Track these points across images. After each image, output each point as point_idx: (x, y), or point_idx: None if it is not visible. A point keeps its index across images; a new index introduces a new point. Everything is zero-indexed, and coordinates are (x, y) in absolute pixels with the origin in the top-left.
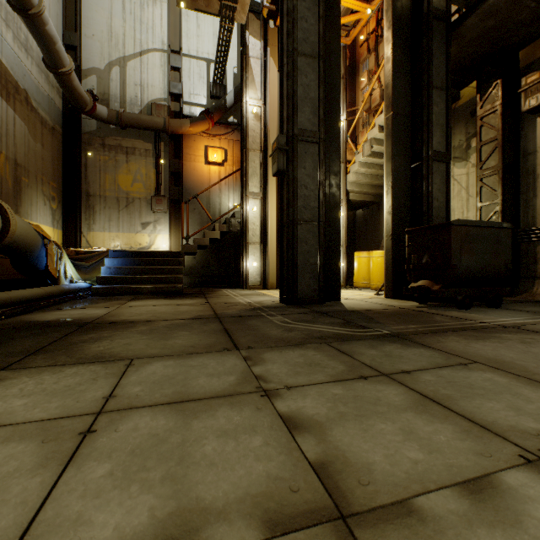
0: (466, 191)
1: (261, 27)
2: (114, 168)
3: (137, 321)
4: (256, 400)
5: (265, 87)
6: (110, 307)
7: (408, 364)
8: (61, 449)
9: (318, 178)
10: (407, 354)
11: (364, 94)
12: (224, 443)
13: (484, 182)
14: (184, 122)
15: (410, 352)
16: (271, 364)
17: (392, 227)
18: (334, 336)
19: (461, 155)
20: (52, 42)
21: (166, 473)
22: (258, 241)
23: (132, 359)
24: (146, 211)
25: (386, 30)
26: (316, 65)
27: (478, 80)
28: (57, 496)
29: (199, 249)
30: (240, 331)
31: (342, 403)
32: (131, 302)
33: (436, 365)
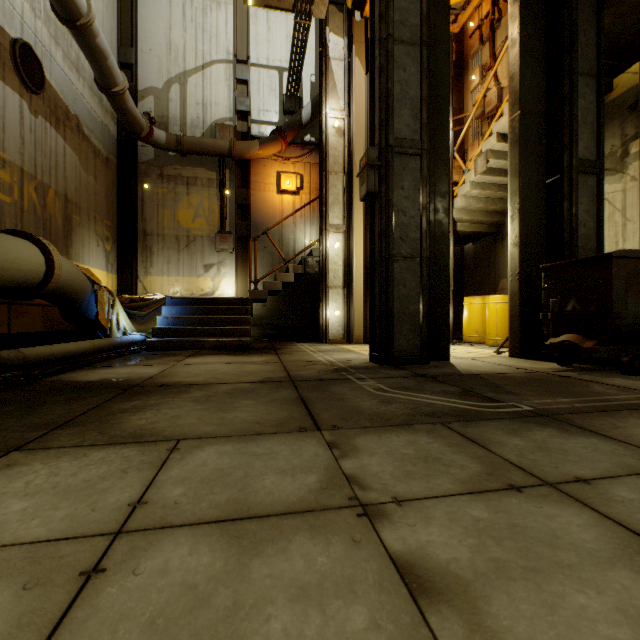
0: (621, 214)
1: (344, 21)
2: (173, 202)
3: (192, 384)
4: (350, 523)
5: (349, 94)
6: (164, 365)
7: (582, 466)
8: (45, 606)
9: (420, 201)
10: (574, 448)
11: (476, 97)
12: (303, 617)
13: None
14: (252, 144)
15: (576, 443)
16: (367, 456)
17: (520, 263)
18: (452, 412)
19: (613, 166)
20: (104, 57)
21: None
22: (341, 285)
23: (178, 439)
24: (209, 251)
25: (510, 4)
26: (418, 54)
27: None
28: None
29: (270, 295)
30: (321, 401)
31: (494, 540)
32: (189, 359)
33: (629, 470)
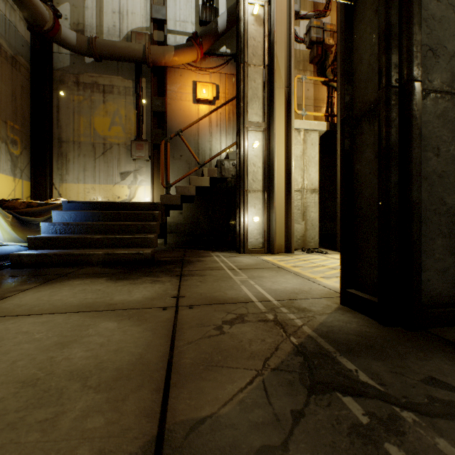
0: None
1: None
2: (89, 109)
3: None
4: None
5: None
6: None
7: None
8: None
9: None
10: None
11: None
12: None
13: None
14: (167, 49)
15: None
16: None
17: None
18: None
19: None
20: None
21: None
22: (260, 188)
23: None
24: (125, 159)
25: None
26: None
27: None
28: None
29: (186, 202)
30: None
31: None
32: (28, 291)
33: None
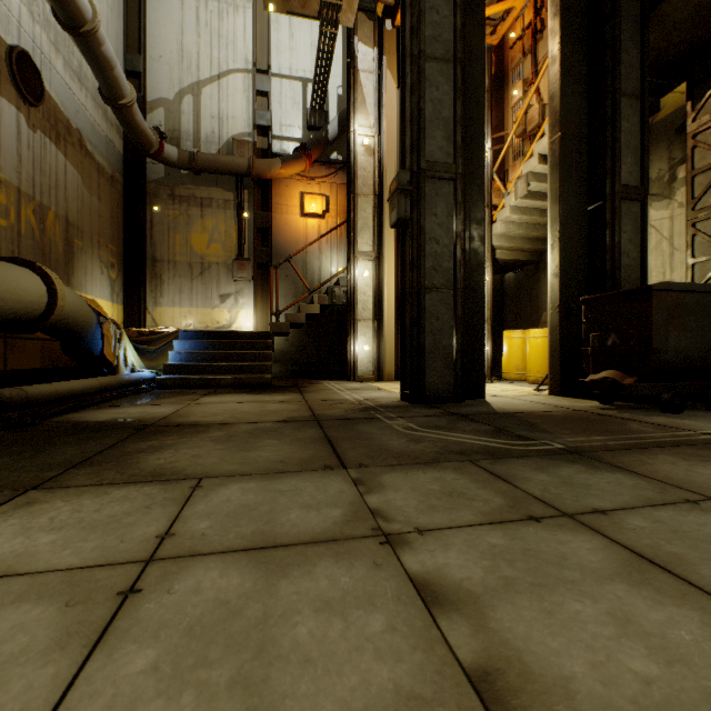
0: (669, 243)
1: (374, 30)
2: (186, 225)
3: (210, 424)
4: (372, 550)
5: (379, 110)
6: (178, 404)
7: (602, 499)
8: (89, 618)
9: (454, 228)
10: (598, 482)
11: (517, 113)
12: (327, 623)
13: (699, 228)
14: (273, 163)
15: (601, 478)
16: (392, 491)
17: (560, 295)
18: (482, 450)
19: (661, 191)
20: (110, 67)
21: (237, 673)
22: (370, 317)
23: (200, 478)
24: (225, 279)
25: (550, 18)
26: (452, 72)
27: (689, 81)
28: (73, 704)
29: (293, 328)
30: (348, 440)
31: (507, 562)
32: (205, 397)
33: (647, 502)
